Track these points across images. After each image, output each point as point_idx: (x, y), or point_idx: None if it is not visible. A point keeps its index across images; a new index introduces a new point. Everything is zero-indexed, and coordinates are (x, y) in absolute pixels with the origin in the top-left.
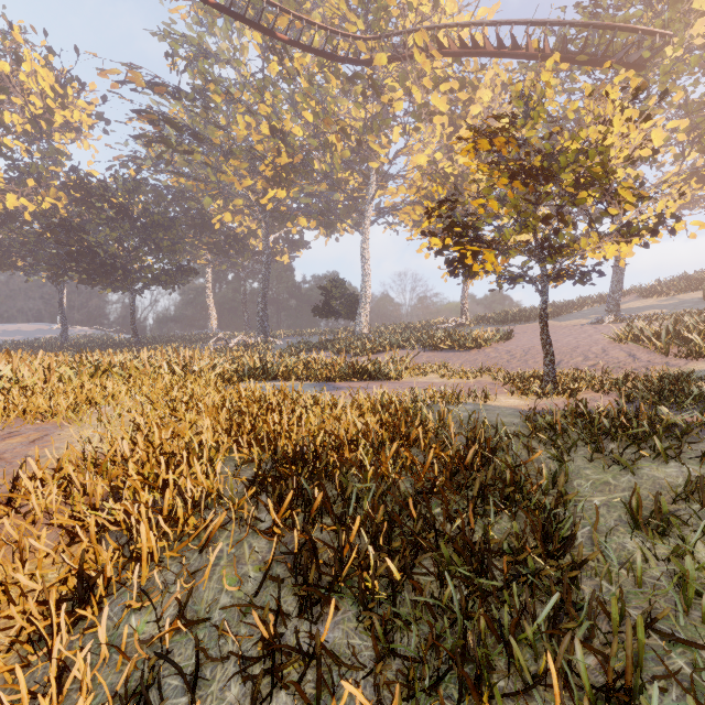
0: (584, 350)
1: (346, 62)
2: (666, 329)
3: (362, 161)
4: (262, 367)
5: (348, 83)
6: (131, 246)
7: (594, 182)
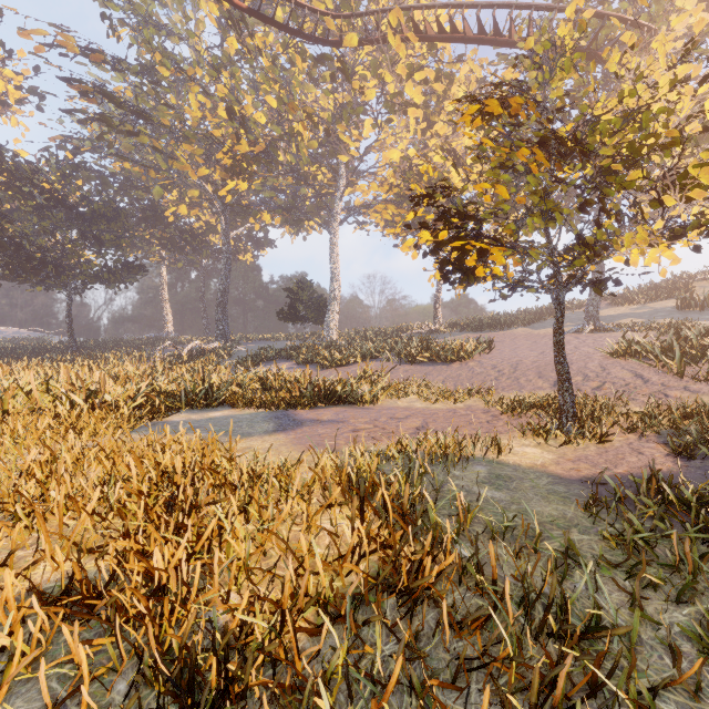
0: (580, 367)
1: (313, 40)
2: (671, 345)
3: (331, 154)
4: (204, 390)
5: (316, 66)
6: (65, 238)
7: (631, 163)
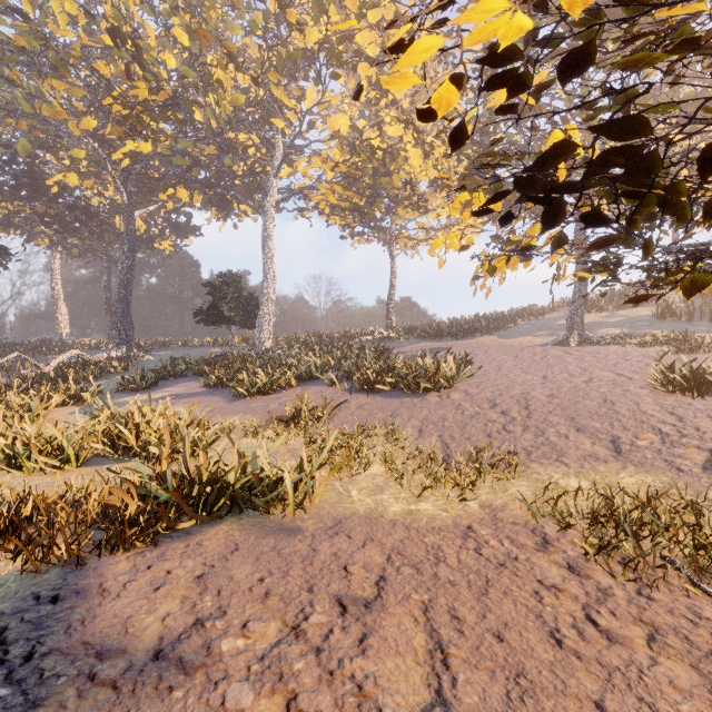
0: (635, 411)
1: None
2: None
3: (264, 119)
4: None
5: None
6: None
7: None
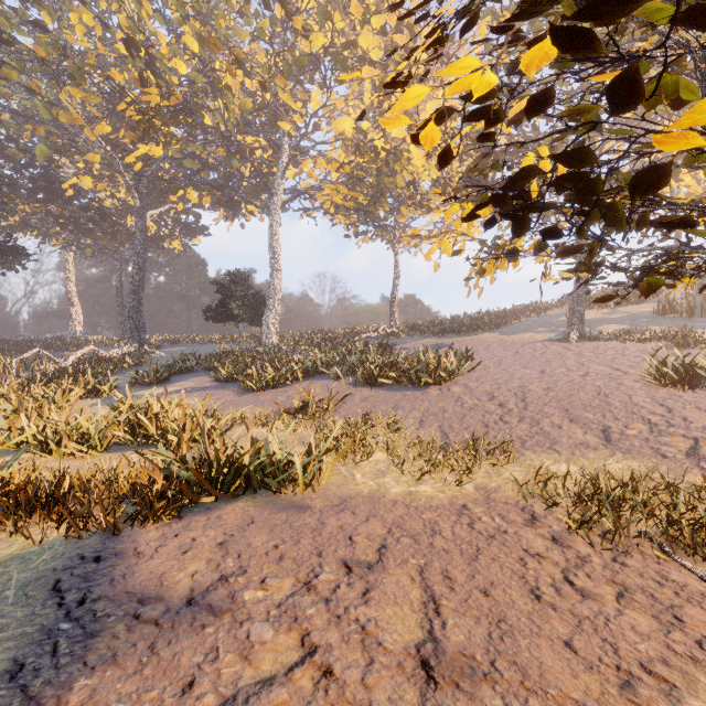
0: (627, 403)
1: None
2: None
3: (271, 121)
4: None
5: (248, 3)
6: None
7: None
